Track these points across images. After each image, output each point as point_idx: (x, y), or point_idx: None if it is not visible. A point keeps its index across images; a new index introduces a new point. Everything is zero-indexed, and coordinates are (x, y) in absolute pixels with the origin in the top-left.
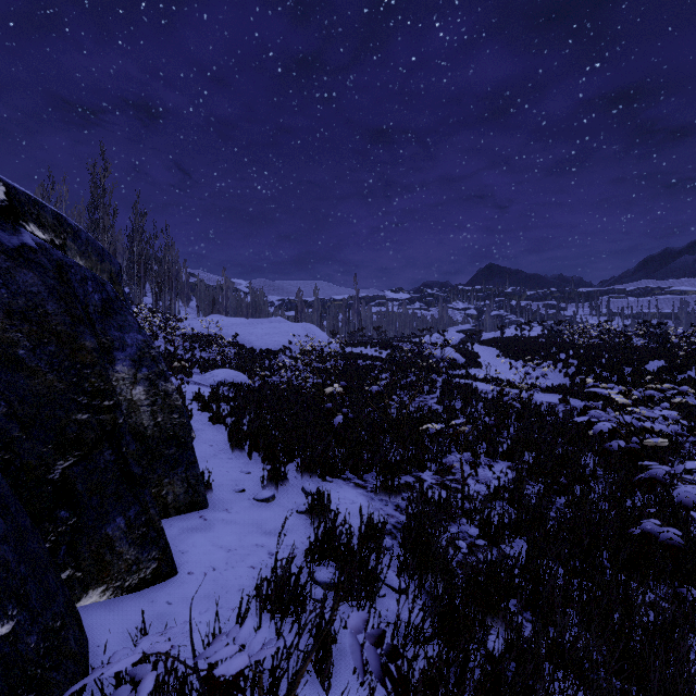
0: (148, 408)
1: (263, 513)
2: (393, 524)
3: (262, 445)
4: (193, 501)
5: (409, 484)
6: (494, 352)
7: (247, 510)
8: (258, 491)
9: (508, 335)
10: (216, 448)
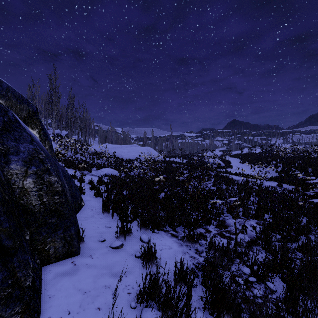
0: (36, 193)
1: (114, 258)
2: (195, 264)
3: (119, 210)
4: (68, 251)
5: (202, 234)
6: (238, 160)
7: (104, 255)
8: (113, 240)
9: (244, 152)
10: (94, 211)
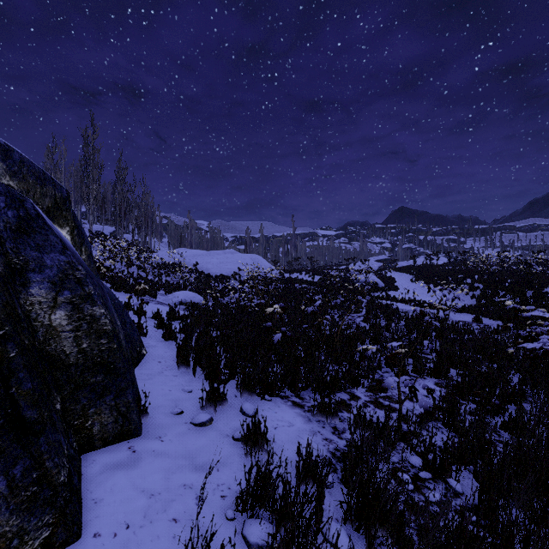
0: (71, 334)
1: (198, 441)
2: (331, 452)
3: (206, 362)
4: (123, 430)
5: (344, 402)
6: (407, 278)
7: (181, 437)
8: (196, 412)
9: (418, 263)
10: (164, 365)
